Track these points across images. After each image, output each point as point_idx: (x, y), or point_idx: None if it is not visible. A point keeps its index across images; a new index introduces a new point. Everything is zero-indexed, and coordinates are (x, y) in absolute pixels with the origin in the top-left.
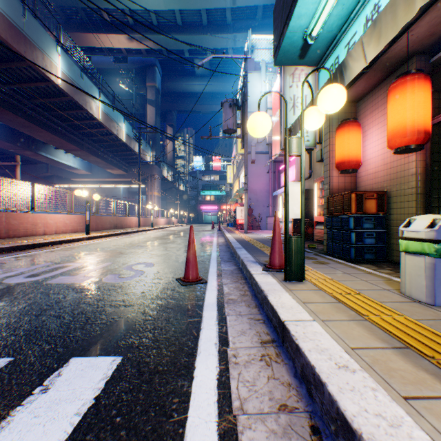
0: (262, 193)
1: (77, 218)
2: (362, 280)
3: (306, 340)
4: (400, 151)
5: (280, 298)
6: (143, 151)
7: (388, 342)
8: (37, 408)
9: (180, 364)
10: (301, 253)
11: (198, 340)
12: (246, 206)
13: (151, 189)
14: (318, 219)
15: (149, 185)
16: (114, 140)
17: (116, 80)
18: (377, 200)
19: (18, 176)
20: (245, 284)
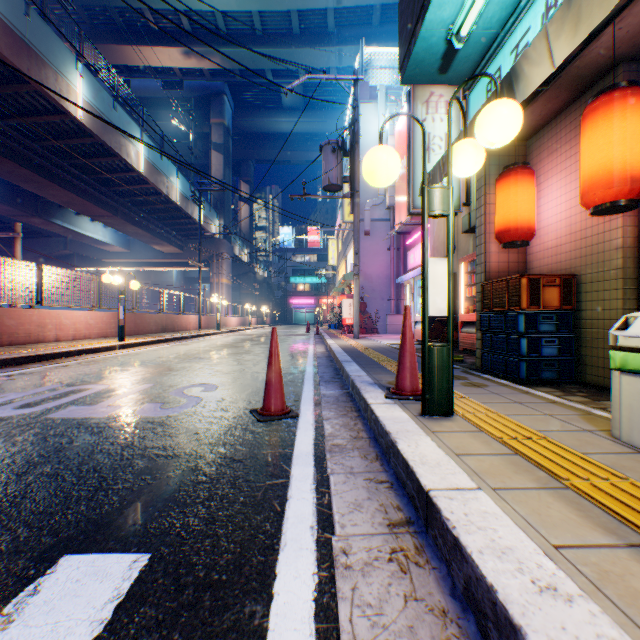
0: (380, 280)
1: (106, 317)
2: (544, 413)
3: (471, 529)
4: (602, 210)
5: (417, 447)
6: (206, 219)
7: (618, 534)
8: None
9: (251, 568)
10: (448, 372)
11: (282, 519)
12: (357, 298)
13: (218, 275)
14: (466, 318)
15: (215, 269)
16: (163, 203)
17: (166, 114)
18: (562, 288)
19: (19, 253)
20: (358, 420)
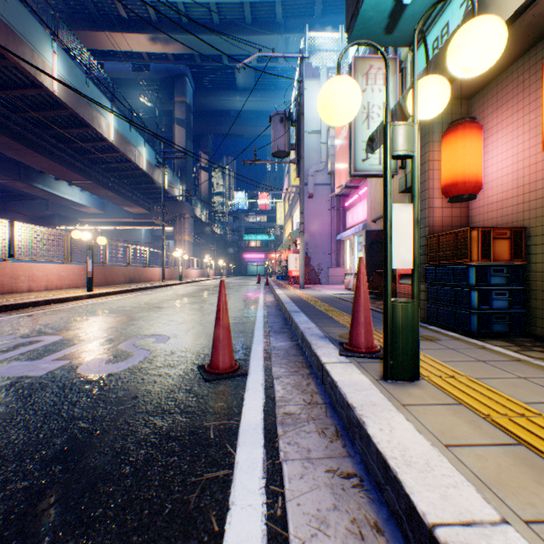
0: (322, 237)
1: (77, 269)
2: (518, 376)
3: None
4: None
5: (392, 432)
6: (170, 184)
7: None
8: None
9: None
10: (414, 331)
11: None
12: (302, 253)
13: (181, 233)
14: (404, 270)
15: (178, 227)
16: (132, 169)
17: (135, 93)
18: (512, 240)
19: None
20: (311, 379)
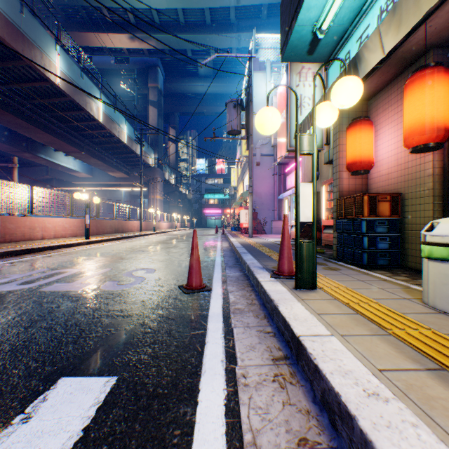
0: (267, 197)
1: (77, 222)
2: (378, 288)
3: (326, 359)
4: (418, 150)
5: (292, 309)
6: (145, 154)
7: (420, 363)
8: (14, 444)
9: (183, 385)
10: (313, 259)
11: (202, 356)
12: (251, 209)
13: (154, 193)
14: (326, 223)
15: (152, 188)
16: (115, 142)
17: (117, 81)
18: (391, 202)
19: (16, 178)
20: (252, 292)
